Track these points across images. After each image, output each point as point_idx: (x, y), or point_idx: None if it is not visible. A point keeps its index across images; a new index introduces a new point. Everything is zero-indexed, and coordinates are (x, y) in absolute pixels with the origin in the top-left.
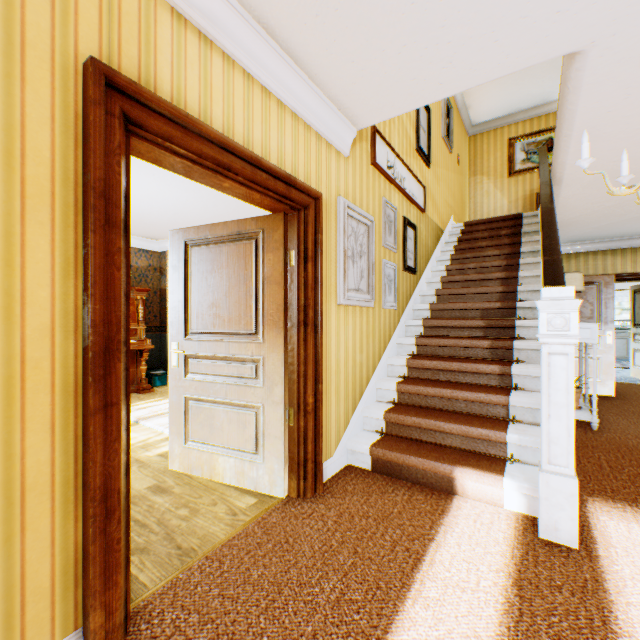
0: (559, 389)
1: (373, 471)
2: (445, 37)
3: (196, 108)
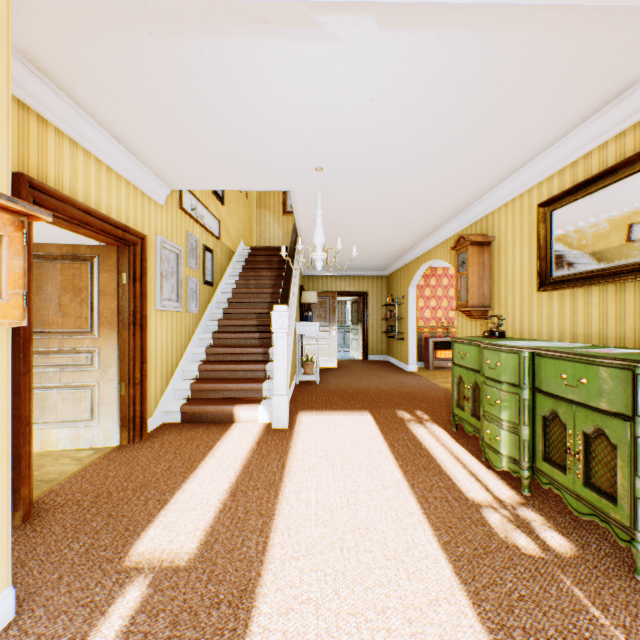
0: (281, 354)
1: (183, 422)
2: (227, 170)
3: (69, 187)
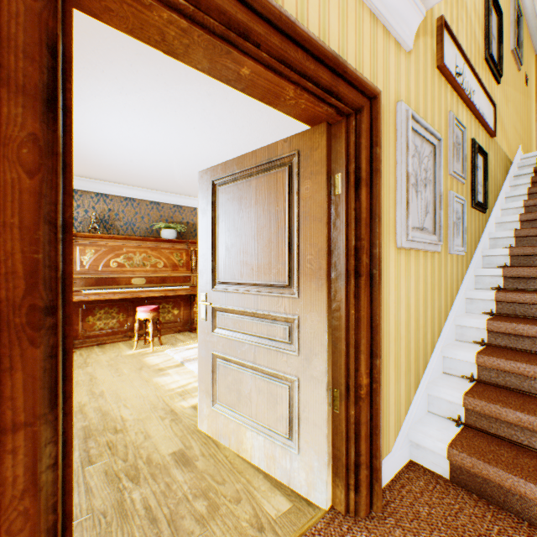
0: None
1: (452, 482)
2: None
3: None
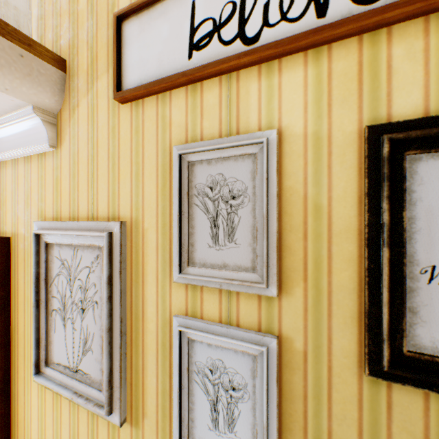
0: None
1: None
2: None
3: None
